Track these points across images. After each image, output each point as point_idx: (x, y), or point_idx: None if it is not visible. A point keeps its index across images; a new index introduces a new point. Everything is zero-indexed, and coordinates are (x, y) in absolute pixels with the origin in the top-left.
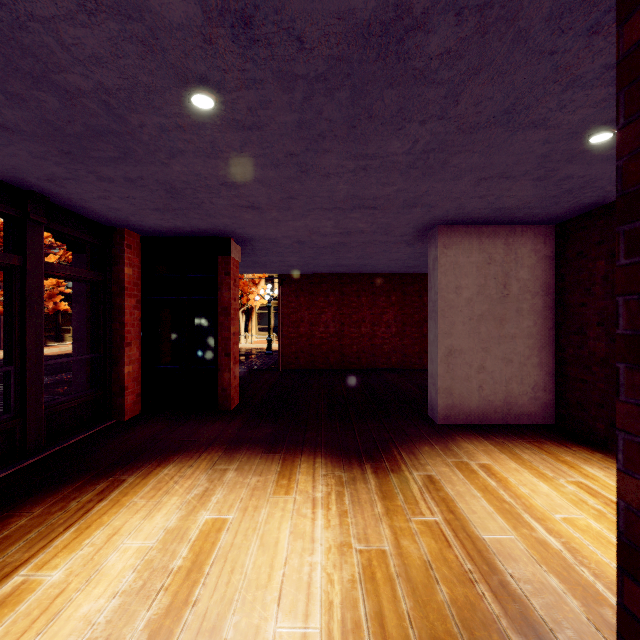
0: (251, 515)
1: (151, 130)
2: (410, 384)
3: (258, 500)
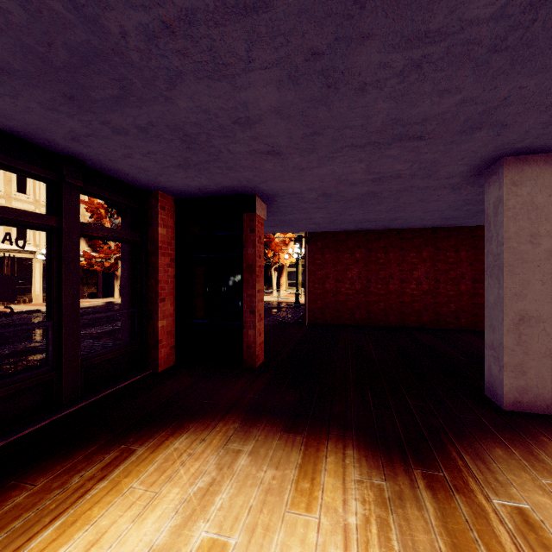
0: (259, 544)
1: (136, 41)
2: (449, 348)
3: (270, 514)
